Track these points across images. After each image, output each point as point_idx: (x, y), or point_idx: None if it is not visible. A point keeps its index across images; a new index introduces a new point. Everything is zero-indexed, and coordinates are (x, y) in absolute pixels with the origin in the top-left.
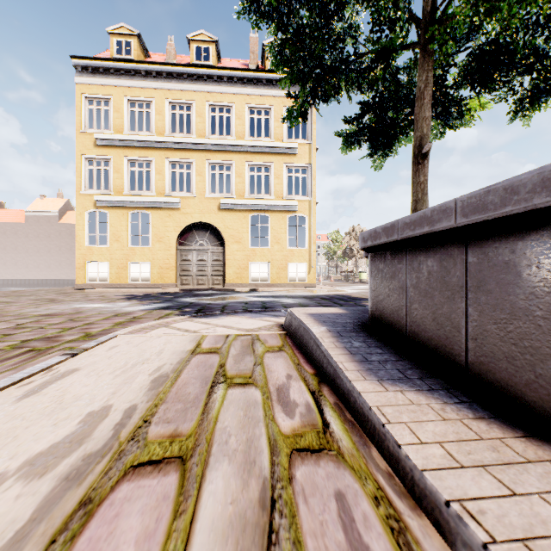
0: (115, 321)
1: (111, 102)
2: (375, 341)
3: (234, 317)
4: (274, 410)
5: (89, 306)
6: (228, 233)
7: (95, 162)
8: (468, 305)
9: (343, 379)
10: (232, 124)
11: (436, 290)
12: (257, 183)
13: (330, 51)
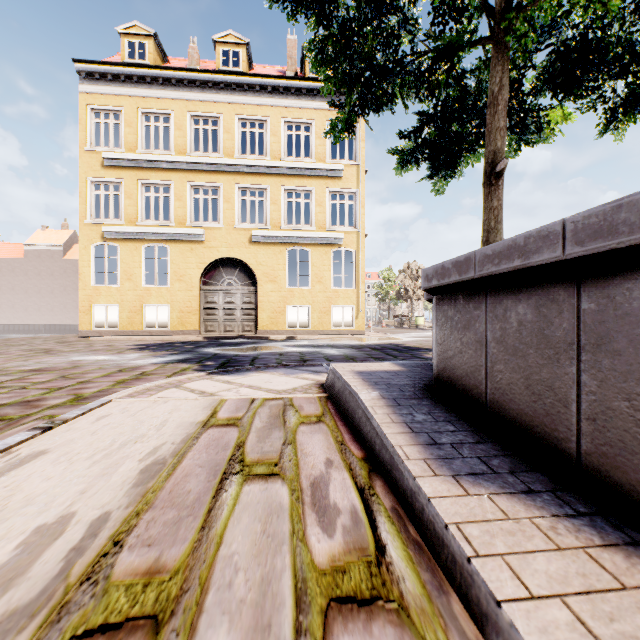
0: (118, 379)
1: (122, 114)
2: (444, 412)
3: (264, 373)
4: (305, 521)
5: (90, 358)
6: (261, 271)
7: (103, 186)
8: (582, 370)
9: (404, 472)
10: (265, 141)
11: (530, 347)
12: (296, 212)
13: (382, 48)
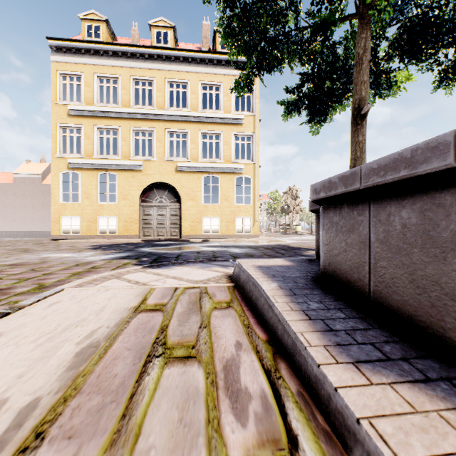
0: (74, 271)
1: (82, 77)
2: (333, 301)
3: (185, 267)
4: (220, 407)
5: (56, 255)
6: (184, 192)
7: (69, 130)
8: None
9: (307, 358)
10: (187, 98)
11: (414, 246)
12: (209, 150)
13: (274, 24)
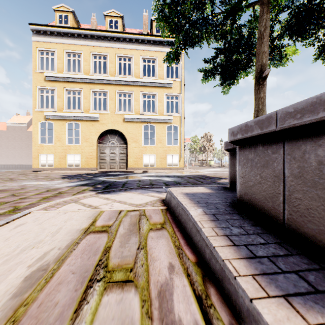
0: (44, 196)
1: (55, 53)
2: (251, 226)
3: (129, 193)
4: None
5: (33, 183)
6: (129, 136)
7: (45, 91)
8: None
9: (238, 289)
10: (131, 68)
11: None
12: (148, 106)
13: (195, 10)
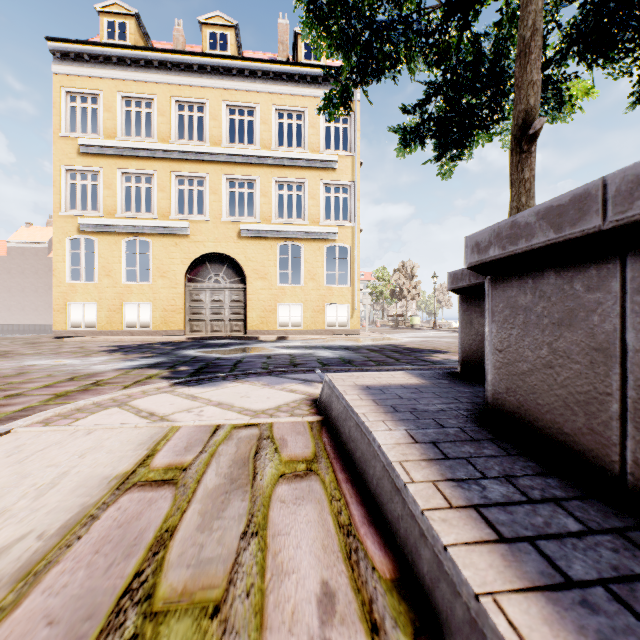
0: (60, 390)
1: (100, 98)
2: (533, 476)
3: (243, 383)
4: None
5: (46, 362)
6: (251, 267)
7: (80, 175)
8: None
9: None
10: (255, 130)
11: None
12: (289, 208)
13: None
